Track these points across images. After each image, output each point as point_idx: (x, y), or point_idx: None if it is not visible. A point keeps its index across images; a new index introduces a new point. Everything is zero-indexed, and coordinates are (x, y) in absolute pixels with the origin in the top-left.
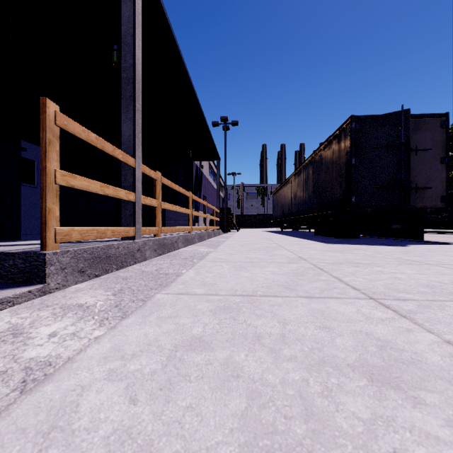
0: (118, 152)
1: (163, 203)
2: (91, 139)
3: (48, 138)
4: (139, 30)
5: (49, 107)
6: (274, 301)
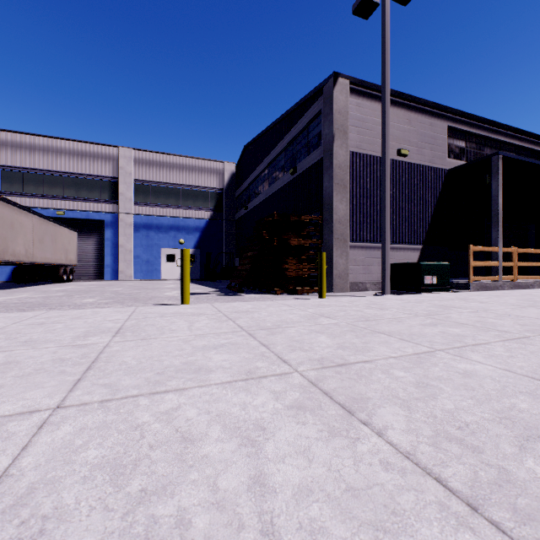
0: (490, 248)
1: (518, 263)
2: (480, 249)
3: (470, 254)
4: (500, 190)
5: (470, 246)
6: (525, 292)
